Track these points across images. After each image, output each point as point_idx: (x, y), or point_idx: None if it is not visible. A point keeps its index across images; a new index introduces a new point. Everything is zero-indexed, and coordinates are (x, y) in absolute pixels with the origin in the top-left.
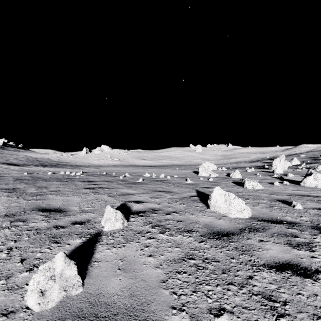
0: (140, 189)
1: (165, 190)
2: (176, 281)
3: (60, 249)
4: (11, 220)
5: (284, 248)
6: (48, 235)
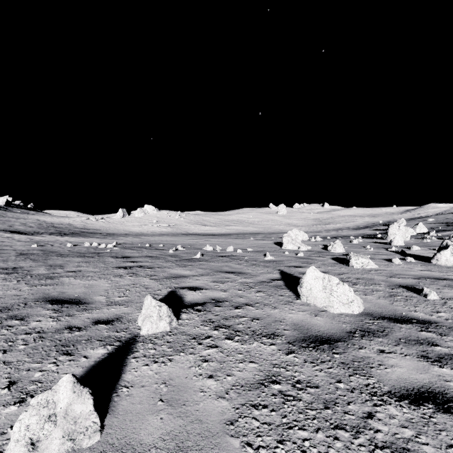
0: (197, 269)
1: (235, 271)
2: (252, 421)
3: (72, 364)
4: (3, 317)
5: (418, 363)
6: (56, 342)
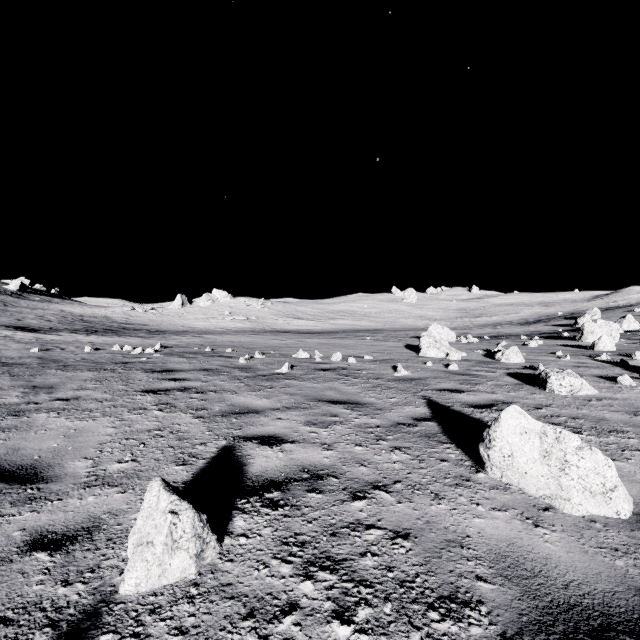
0: (281, 394)
1: (346, 399)
2: None
3: None
4: None
5: None
6: None
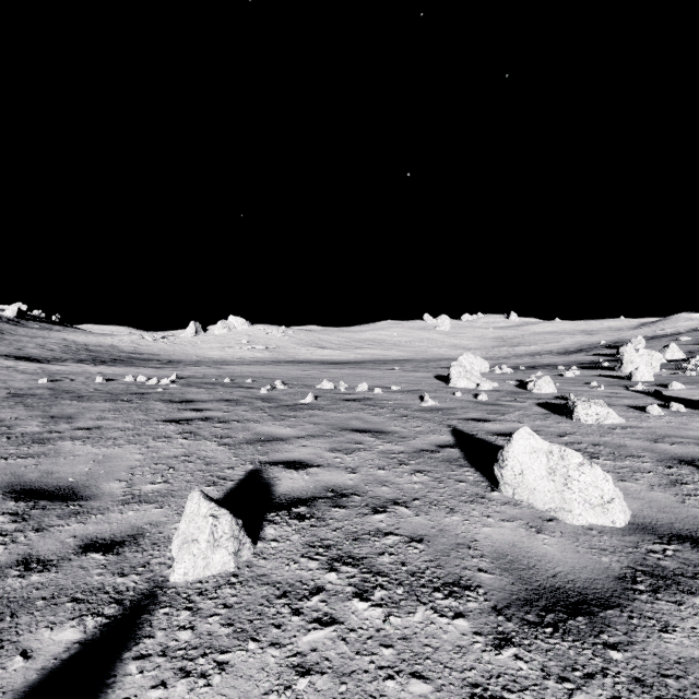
0: (305, 423)
1: (371, 428)
2: None
3: None
4: None
5: None
6: None
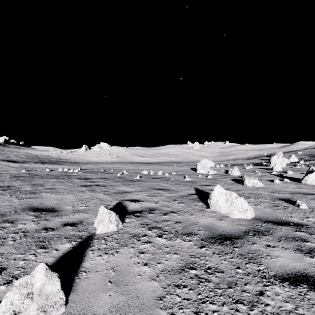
0: (137, 187)
1: (163, 188)
2: (175, 297)
3: (46, 255)
4: None
5: (295, 254)
6: (36, 239)
